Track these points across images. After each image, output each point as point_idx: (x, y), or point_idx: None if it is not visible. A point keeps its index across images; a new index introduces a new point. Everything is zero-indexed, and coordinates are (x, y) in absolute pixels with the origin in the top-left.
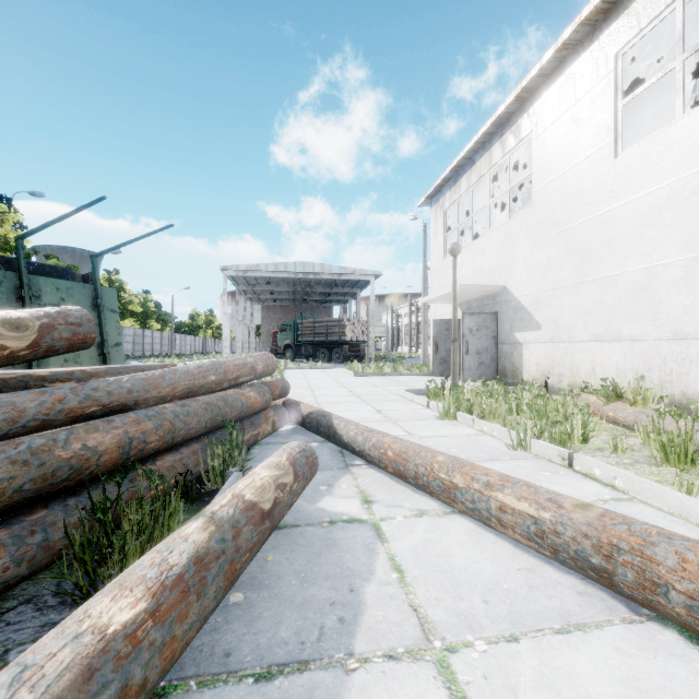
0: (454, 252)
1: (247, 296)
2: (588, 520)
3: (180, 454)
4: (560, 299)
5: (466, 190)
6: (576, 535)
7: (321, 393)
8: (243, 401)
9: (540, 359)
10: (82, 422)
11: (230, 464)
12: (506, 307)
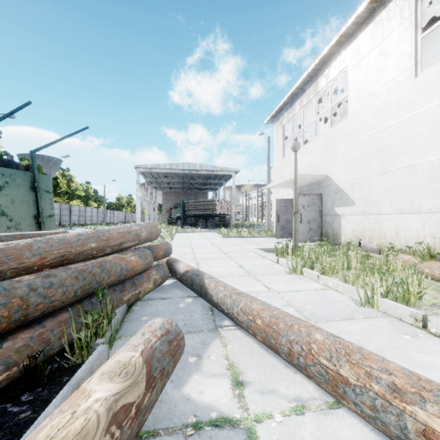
0: (295, 148)
1: (152, 185)
2: None
3: (41, 328)
4: (370, 183)
5: (299, 110)
6: None
7: (198, 251)
8: (122, 265)
9: (354, 227)
10: None
11: (98, 335)
12: (328, 190)
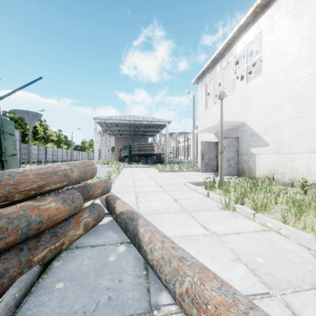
0: (221, 97)
1: (107, 132)
2: None
3: None
4: (283, 127)
5: (219, 72)
6: None
7: (139, 184)
8: (31, 217)
9: (268, 164)
10: None
11: None
12: (244, 134)
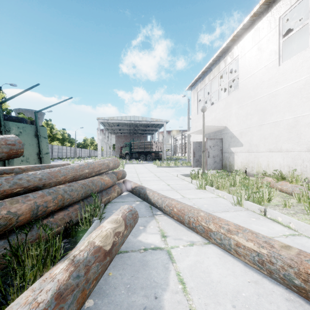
0: (203, 110)
1: (109, 131)
2: (290, 256)
3: (68, 211)
4: (252, 132)
5: (208, 82)
6: (283, 265)
7: (141, 176)
8: (102, 182)
9: (242, 160)
10: (11, 197)
11: (94, 216)
12: (226, 136)
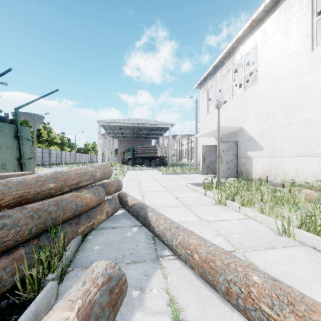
0: (219, 106)
1: (110, 135)
2: None
3: None
4: (276, 133)
5: (219, 79)
6: None
7: (144, 185)
8: (77, 202)
9: (263, 166)
10: None
11: (49, 270)
12: (242, 138)
